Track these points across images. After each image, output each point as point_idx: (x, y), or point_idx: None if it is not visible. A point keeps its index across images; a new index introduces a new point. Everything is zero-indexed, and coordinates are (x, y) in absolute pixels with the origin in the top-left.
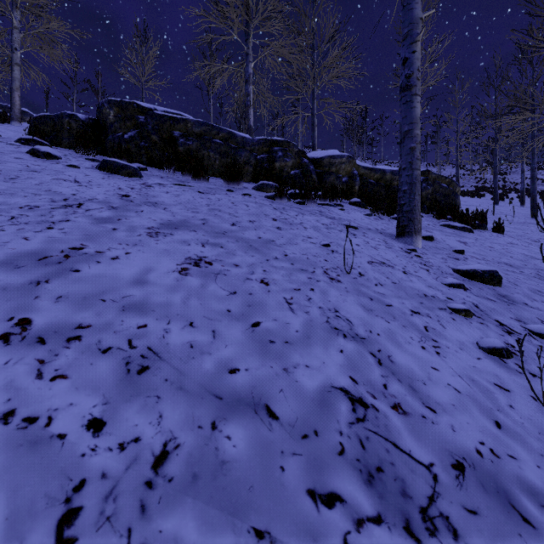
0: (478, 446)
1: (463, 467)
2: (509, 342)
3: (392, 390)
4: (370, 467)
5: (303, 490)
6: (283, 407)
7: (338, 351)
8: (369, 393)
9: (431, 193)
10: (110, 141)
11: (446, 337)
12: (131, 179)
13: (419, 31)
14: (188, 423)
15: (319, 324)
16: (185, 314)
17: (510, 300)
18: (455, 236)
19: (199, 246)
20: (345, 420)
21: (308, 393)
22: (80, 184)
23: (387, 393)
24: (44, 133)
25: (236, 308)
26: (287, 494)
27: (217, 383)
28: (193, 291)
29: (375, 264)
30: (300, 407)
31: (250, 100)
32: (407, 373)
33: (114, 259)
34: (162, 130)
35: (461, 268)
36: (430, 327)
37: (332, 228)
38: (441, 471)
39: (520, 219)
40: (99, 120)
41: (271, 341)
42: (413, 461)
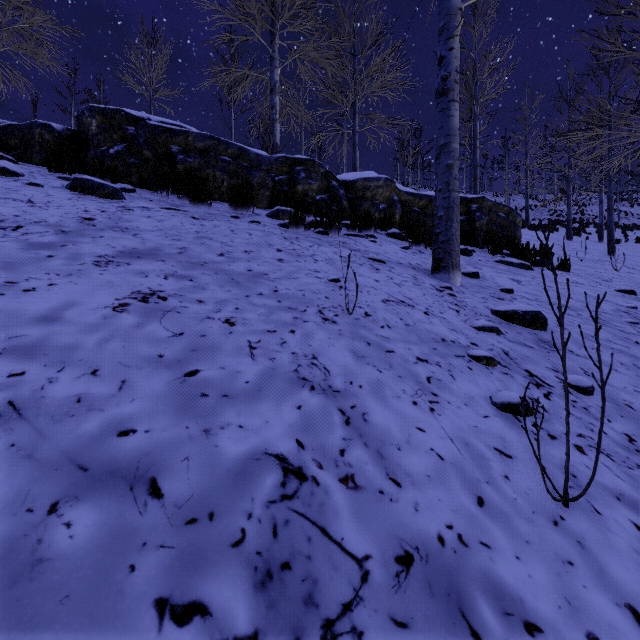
0: (442, 531)
1: (412, 560)
2: (534, 397)
3: (350, 457)
4: (272, 563)
5: (150, 600)
6: (178, 481)
7: (295, 407)
8: (315, 462)
9: (486, 224)
10: (91, 157)
11: (452, 389)
12: (107, 201)
13: (457, 23)
14: (13, 505)
15: (282, 373)
16: (93, 359)
17: (552, 346)
18: (508, 274)
19: (159, 279)
20: (264, 497)
21: (225, 461)
22: (33, 205)
23: (341, 461)
24: (8, 146)
25: (173, 353)
26: (121, 606)
27: (91, 449)
28: (120, 332)
29: (390, 303)
30: (204, 481)
31: (276, 113)
32: (380, 435)
33: (27, 291)
34: (157, 144)
35: (499, 308)
36: (435, 378)
37: (352, 261)
38: (378, 566)
39: (594, 256)
40: (79, 131)
41: (204, 394)
42: (341, 554)
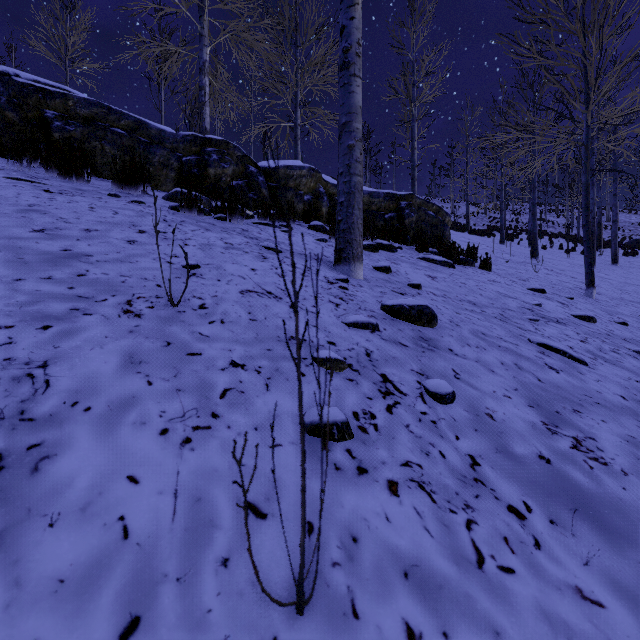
0: None
1: None
2: (371, 410)
3: None
4: None
5: None
6: None
7: None
8: None
9: (415, 221)
10: None
11: (253, 406)
12: None
13: None
14: None
15: None
16: None
17: (431, 345)
18: (427, 270)
19: None
20: None
21: None
22: None
23: None
24: None
25: None
26: None
27: None
28: None
29: (250, 294)
30: None
31: (205, 95)
32: (39, 498)
33: None
34: (26, 106)
35: (388, 303)
36: (237, 390)
37: (237, 248)
38: None
39: (520, 259)
40: None
41: None
42: None
